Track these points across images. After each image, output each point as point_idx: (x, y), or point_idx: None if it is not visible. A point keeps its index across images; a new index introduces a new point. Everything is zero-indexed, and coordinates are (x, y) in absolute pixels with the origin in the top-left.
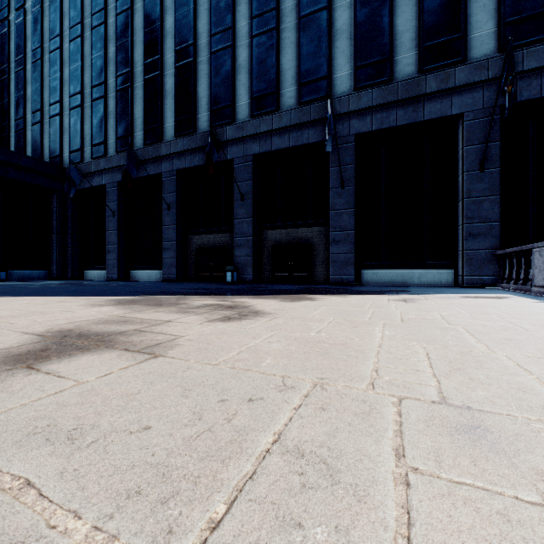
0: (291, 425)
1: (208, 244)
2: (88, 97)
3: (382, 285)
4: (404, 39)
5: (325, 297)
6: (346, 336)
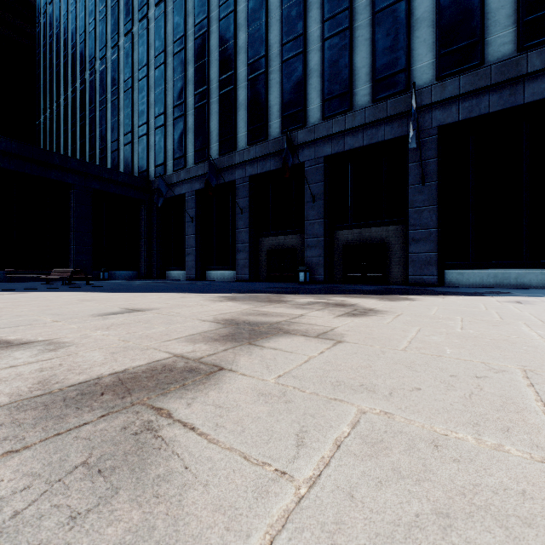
0: (544, 396)
1: (278, 245)
2: (170, 116)
3: (469, 286)
4: (498, 17)
5: (420, 297)
6: (497, 333)
